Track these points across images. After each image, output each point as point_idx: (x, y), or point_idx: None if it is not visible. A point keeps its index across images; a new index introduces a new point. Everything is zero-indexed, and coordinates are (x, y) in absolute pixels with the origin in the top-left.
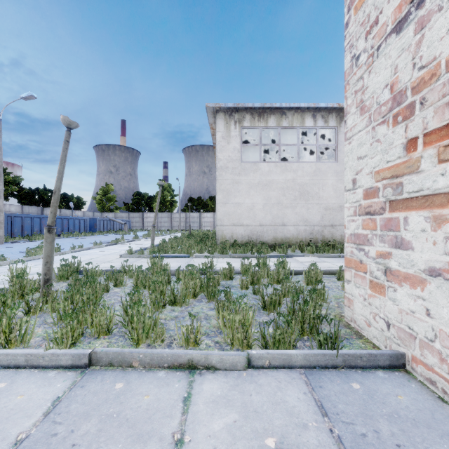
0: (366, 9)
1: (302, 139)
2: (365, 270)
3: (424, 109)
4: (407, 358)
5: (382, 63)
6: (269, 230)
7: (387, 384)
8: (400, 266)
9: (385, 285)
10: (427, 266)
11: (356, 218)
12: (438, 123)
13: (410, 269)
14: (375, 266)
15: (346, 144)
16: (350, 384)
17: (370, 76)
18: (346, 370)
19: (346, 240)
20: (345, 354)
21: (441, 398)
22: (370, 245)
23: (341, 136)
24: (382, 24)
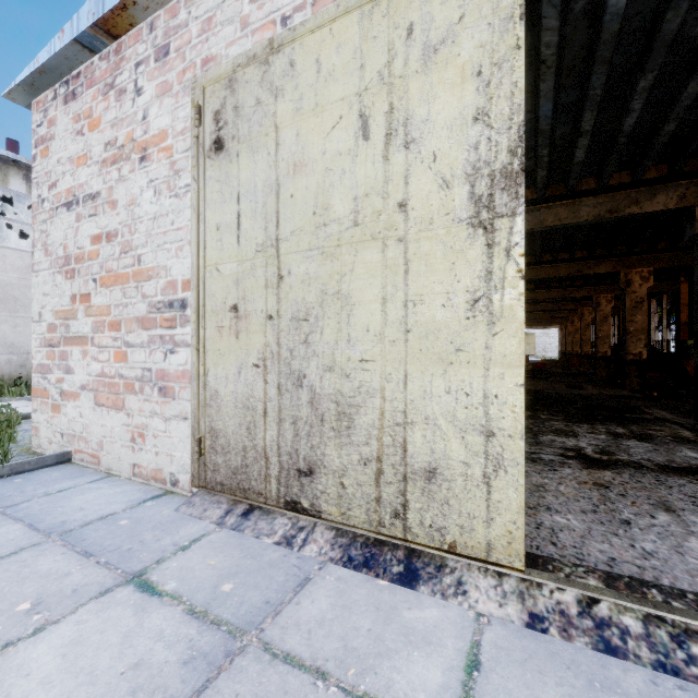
0: (49, 165)
1: (7, 198)
2: (49, 396)
3: (80, 277)
4: (73, 453)
5: (59, 223)
6: None
7: (48, 472)
8: (69, 387)
9: (61, 405)
10: (81, 384)
11: (42, 349)
12: (85, 290)
13: (74, 388)
14: (55, 391)
15: (34, 276)
16: (13, 481)
17: (52, 227)
18: (13, 476)
19: (34, 371)
20: (13, 464)
21: (86, 466)
22: (52, 373)
23: None
24: (59, 191)
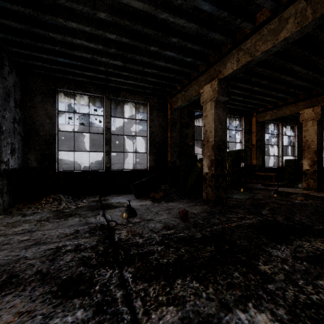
0: None
1: None
2: None
3: None
4: None
5: None
6: (72, 167)
7: None
8: None
9: None
10: None
11: None
12: None
13: None
14: None
15: None
16: None
17: None
18: None
19: None
20: None
21: None
22: None
23: (117, 114)
24: None
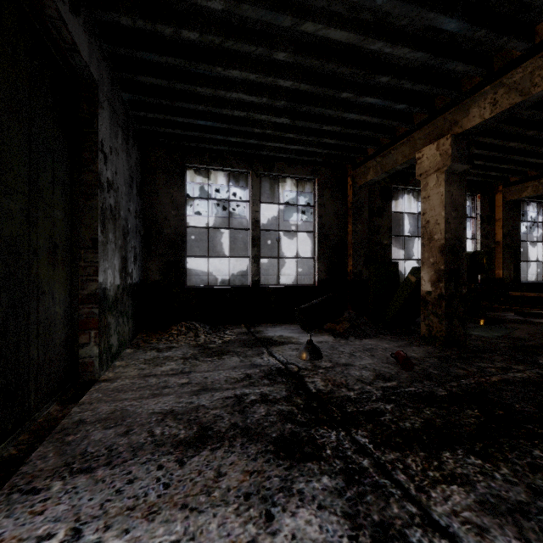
0: None
1: (235, 189)
2: None
3: None
4: None
5: None
6: None
7: None
8: None
9: None
10: None
11: None
12: None
13: None
14: None
15: None
16: None
17: None
18: None
19: None
20: None
21: None
22: None
23: None
24: None
